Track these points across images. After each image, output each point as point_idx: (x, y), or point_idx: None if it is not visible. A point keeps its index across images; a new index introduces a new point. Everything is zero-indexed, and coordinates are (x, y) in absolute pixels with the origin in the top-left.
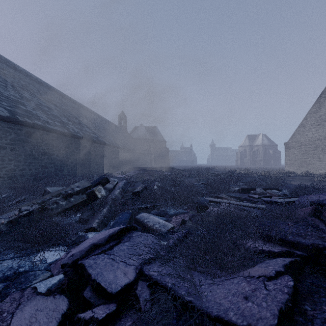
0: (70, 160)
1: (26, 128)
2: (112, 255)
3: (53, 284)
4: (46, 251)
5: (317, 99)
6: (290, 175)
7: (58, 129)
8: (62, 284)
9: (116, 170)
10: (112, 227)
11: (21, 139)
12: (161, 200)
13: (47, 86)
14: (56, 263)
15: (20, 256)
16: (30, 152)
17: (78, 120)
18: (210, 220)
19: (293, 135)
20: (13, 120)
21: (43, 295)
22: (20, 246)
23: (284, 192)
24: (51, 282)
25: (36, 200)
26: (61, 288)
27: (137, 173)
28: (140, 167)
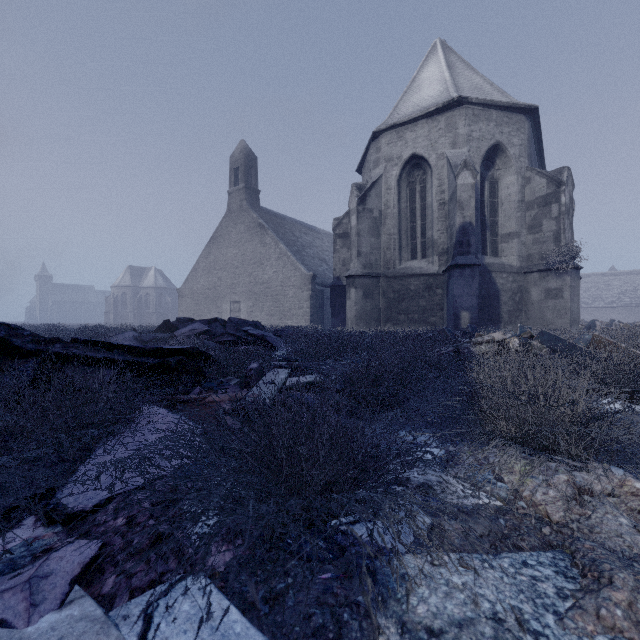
0: None
1: None
2: None
3: None
4: None
5: (208, 242)
6: None
7: None
8: None
9: None
10: None
11: None
12: None
13: None
14: None
15: None
16: None
17: None
18: None
19: (187, 280)
20: None
21: None
22: None
23: None
24: None
25: None
26: None
27: None
28: None
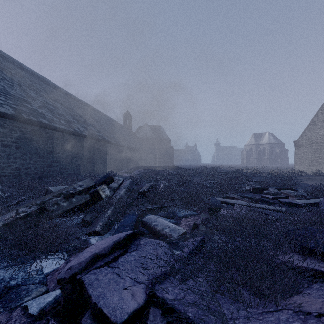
0: (75, 159)
1: (31, 126)
2: (117, 269)
3: (47, 303)
4: (43, 259)
5: None
6: (300, 174)
7: (63, 127)
8: (58, 303)
9: (121, 169)
10: (117, 231)
11: (26, 138)
12: (169, 201)
13: (53, 85)
14: (53, 274)
15: (14, 265)
16: (35, 150)
17: (83, 119)
18: (226, 225)
19: (303, 132)
20: (18, 119)
21: (34, 318)
22: (15, 252)
23: (302, 193)
24: (45, 301)
25: (37, 200)
26: (56, 310)
27: (142, 172)
28: (145, 166)
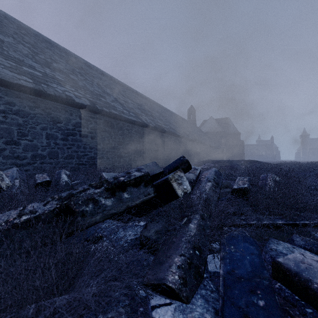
0: (142, 151)
1: (104, 117)
2: None
3: None
4: None
5: None
6: None
7: (132, 118)
8: None
9: None
10: (231, 308)
11: (100, 128)
12: None
13: (126, 87)
14: None
15: None
16: (107, 141)
17: (150, 113)
18: None
19: None
20: (93, 109)
21: None
22: None
23: None
24: None
25: None
26: None
27: (212, 166)
28: (214, 160)
